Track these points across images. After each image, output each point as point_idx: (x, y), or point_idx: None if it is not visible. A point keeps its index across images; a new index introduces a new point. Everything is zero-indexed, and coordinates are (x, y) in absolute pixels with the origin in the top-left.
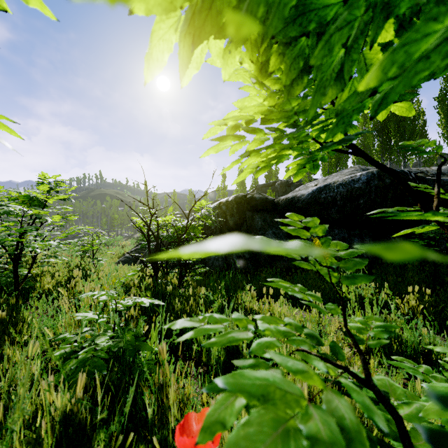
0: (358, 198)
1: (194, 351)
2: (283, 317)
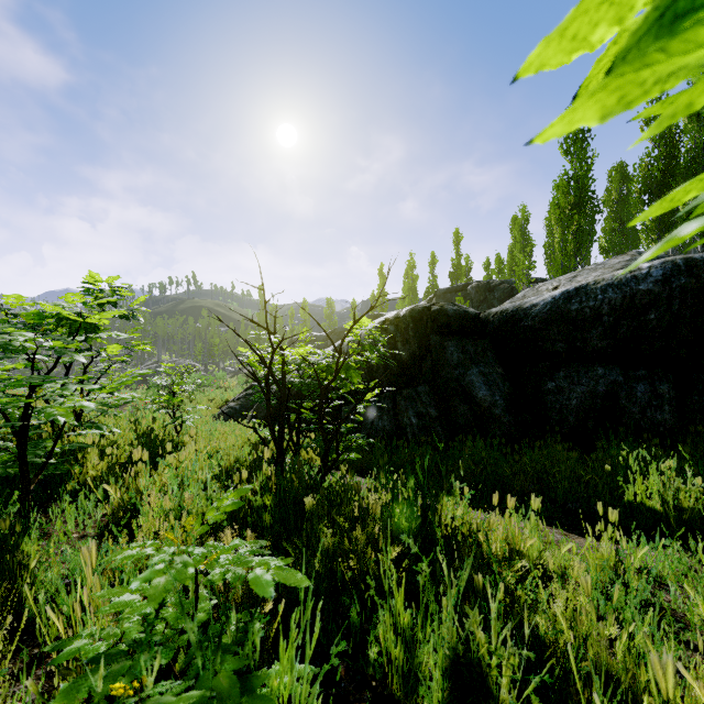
0: (644, 310)
1: (372, 663)
2: (571, 586)
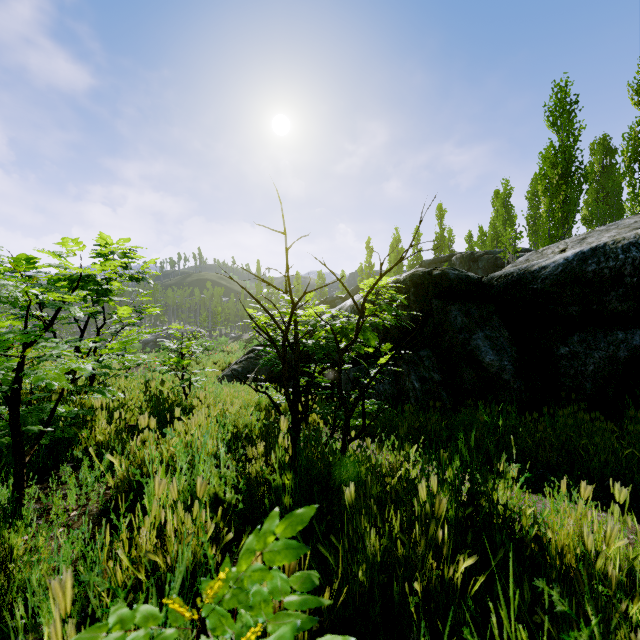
0: None
1: None
2: None
